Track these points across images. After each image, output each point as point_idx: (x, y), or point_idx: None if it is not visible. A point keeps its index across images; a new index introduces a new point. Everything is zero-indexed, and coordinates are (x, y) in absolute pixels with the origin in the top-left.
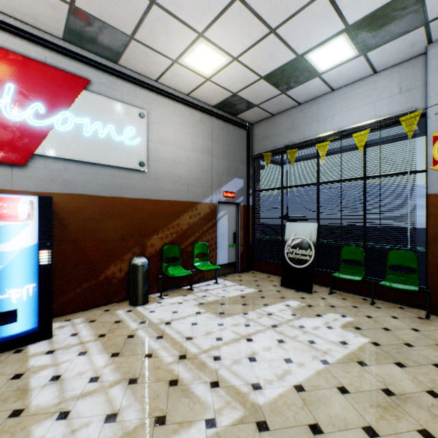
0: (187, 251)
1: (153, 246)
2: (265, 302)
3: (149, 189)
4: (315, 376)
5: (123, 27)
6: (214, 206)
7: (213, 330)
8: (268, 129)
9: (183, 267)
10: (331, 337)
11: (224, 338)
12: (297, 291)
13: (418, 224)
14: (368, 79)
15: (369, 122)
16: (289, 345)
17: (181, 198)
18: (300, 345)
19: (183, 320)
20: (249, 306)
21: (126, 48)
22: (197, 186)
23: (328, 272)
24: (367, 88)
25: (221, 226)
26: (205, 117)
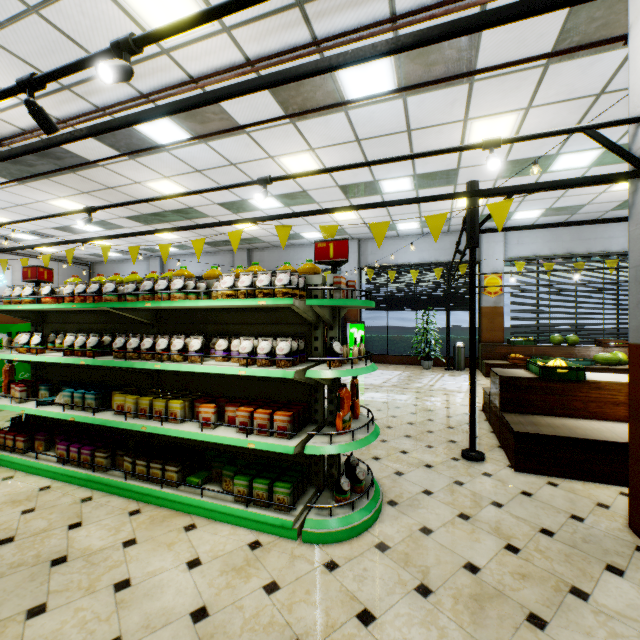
0: None
1: None
2: None
3: None
4: None
5: (1, 242)
6: None
7: None
8: (102, 268)
9: None
10: None
11: None
12: None
13: None
14: (139, 260)
15: None
16: None
17: None
18: None
19: None
20: None
21: (1, 244)
22: None
23: None
24: (139, 264)
25: None
26: (54, 263)
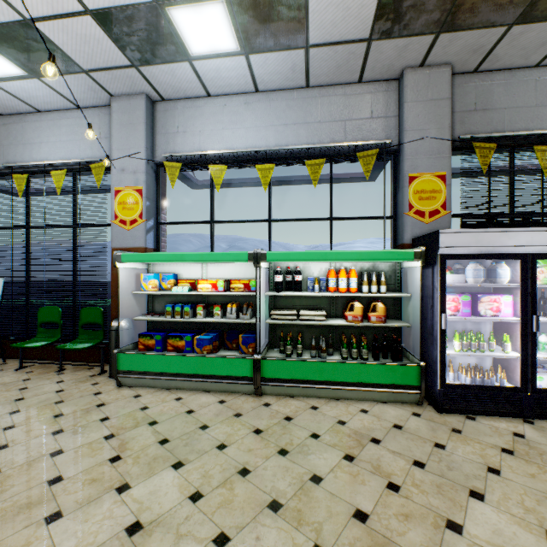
0: None
1: None
2: None
3: None
4: None
5: None
6: None
7: None
8: None
9: None
10: None
11: None
12: None
13: None
14: (74, 112)
15: (70, 161)
16: None
17: None
18: None
19: None
20: None
21: None
22: None
23: None
24: (74, 122)
25: None
26: None
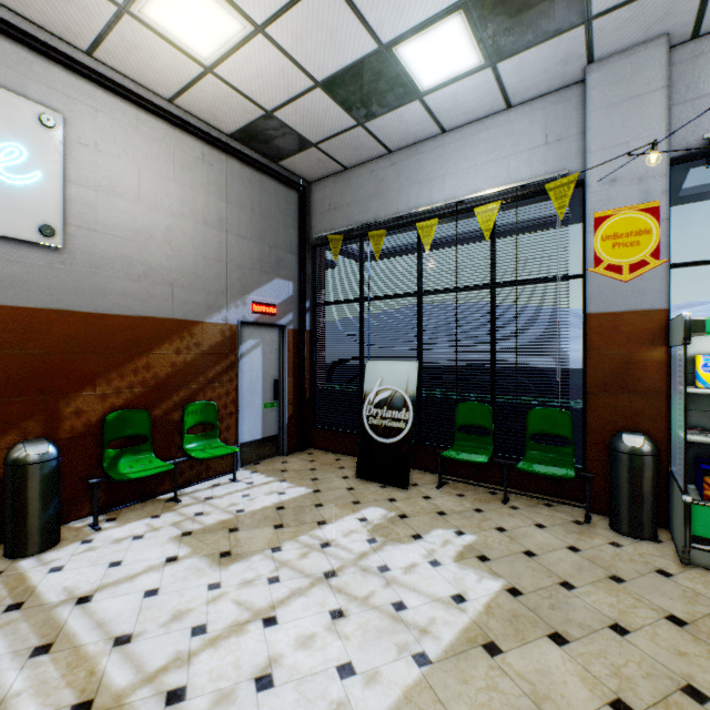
0: (169, 421)
1: (82, 415)
2: (321, 515)
3: (70, 288)
4: (399, 709)
5: None
6: (233, 330)
7: (193, 604)
8: (338, 194)
9: (161, 455)
10: (437, 586)
11: (213, 625)
12: (384, 485)
13: (559, 363)
14: (498, 117)
15: (500, 189)
16: (353, 624)
17: (156, 311)
18: (377, 620)
19: (126, 586)
20: (288, 530)
21: None
22: (194, 289)
23: (436, 447)
24: (497, 132)
25: (248, 369)
26: (213, 154)
